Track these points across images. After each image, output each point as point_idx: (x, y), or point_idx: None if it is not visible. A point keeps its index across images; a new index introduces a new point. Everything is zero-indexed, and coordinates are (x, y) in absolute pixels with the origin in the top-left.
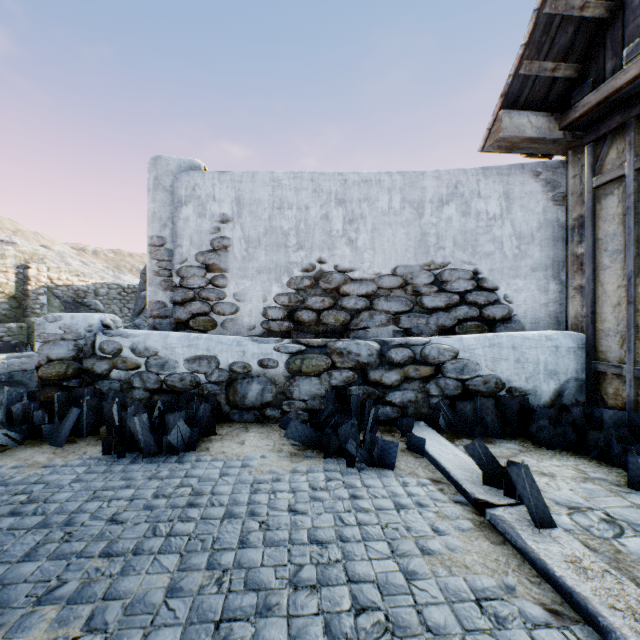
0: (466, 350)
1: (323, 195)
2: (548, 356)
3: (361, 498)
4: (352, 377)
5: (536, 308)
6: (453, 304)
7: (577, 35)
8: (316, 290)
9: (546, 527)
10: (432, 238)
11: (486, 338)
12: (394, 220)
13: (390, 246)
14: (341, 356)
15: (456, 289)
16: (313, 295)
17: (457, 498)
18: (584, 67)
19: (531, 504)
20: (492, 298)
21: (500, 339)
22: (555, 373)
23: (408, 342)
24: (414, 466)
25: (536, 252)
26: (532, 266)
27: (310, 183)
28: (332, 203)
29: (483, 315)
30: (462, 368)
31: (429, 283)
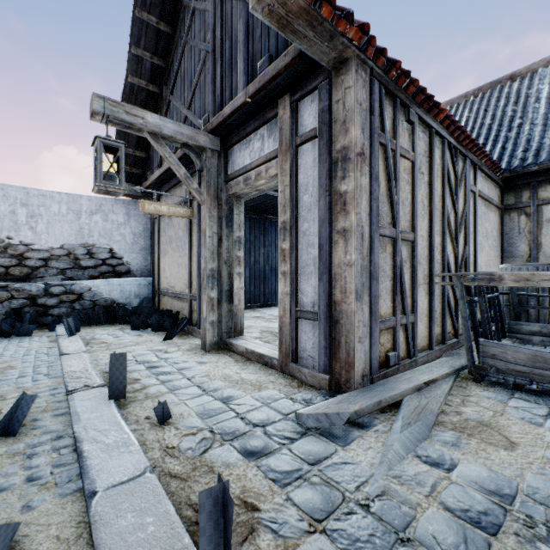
0: (96, 286)
1: (11, 199)
2: (136, 288)
3: (4, 343)
4: (26, 303)
5: (143, 267)
6: (99, 265)
7: (137, 160)
8: (6, 255)
9: (72, 335)
10: (87, 231)
11: (107, 281)
12: (63, 219)
13: (60, 233)
14: (19, 292)
15: (101, 257)
16: (3, 257)
17: (53, 338)
18: (144, 171)
19: (68, 330)
20: (121, 262)
21: (114, 281)
22: (139, 295)
23: (63, 283)
24: (45, 334)
25: (143, 242)
26: (141, 248)
27: (1, 190)
28: (18, 204)
29: (116, 270)
30: (94, 295)
31: (85, 254)
